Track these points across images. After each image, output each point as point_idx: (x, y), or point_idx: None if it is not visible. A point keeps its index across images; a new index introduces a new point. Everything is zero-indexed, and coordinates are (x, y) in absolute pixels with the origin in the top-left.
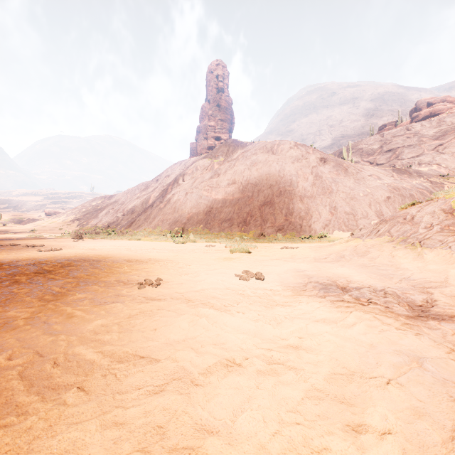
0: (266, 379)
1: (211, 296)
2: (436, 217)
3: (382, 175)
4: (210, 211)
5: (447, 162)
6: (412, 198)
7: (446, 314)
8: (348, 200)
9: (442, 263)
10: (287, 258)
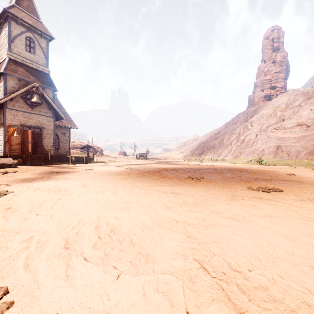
0: None
1: None
2: None
3: None
4: (278, 146)
5: None
6: None
7: None
8: None
9: None
10: None
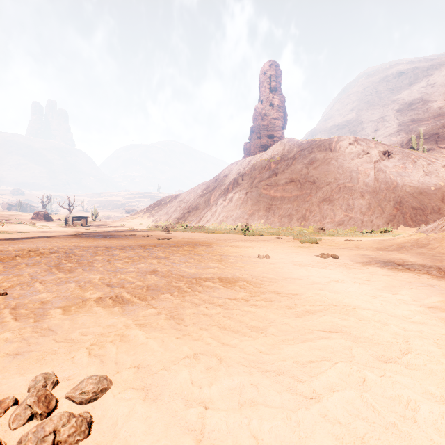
0: (355, 284)
1: (307, 264)
2: None
3: None
4: (270, 208)
5: None
6: None
7: None
8: (415, 195)
9: None
10: (352, 247)
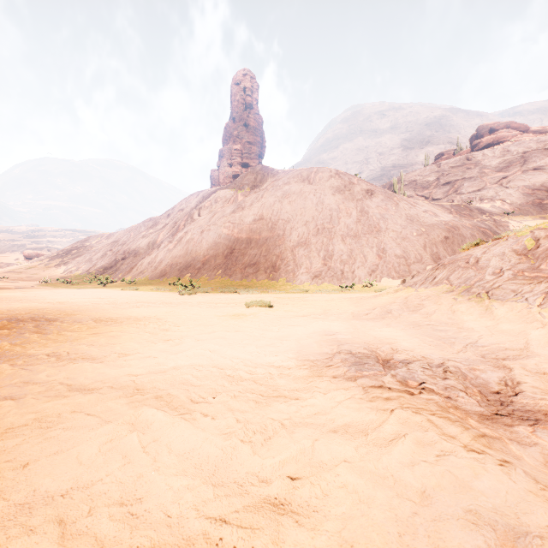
0: None
1: (181, 380)
2: (506, 260)
3: (439, 212)
4: (232, 253)
5: (512, 198)
6: (474, 239)
7: (539, 409)
8: (398, 241)
9: (518, 321)
10: (318, 314)
